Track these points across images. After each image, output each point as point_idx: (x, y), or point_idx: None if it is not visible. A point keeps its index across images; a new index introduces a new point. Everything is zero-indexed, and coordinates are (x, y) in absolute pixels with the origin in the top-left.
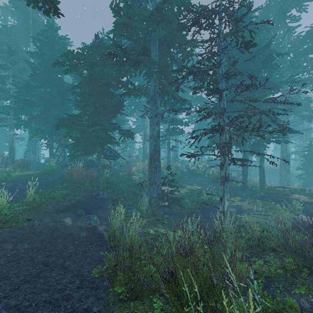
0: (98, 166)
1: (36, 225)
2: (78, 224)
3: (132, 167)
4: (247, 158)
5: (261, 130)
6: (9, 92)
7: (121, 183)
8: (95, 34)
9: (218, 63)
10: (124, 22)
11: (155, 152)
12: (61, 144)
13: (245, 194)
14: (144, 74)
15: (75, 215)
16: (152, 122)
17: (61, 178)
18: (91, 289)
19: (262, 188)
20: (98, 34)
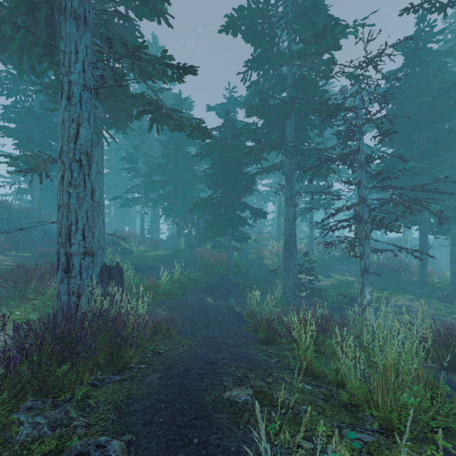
0: (228, 249)
1: (189, 300)
2: (218, 303)
3: (263, 249)
4: (427, 241)
5: (453, 201)
6: (140, 170)
7: (251, 267)
8: (225, 111)
9: (358, 148)
10: (257, 105)
11: (291, 237)
12: (187, 222)
13: (421, 293)
14: (278, 153)
15: (214, 296)
16: (287, 204)
17: (192, 259)
18: (242, 337)
19: (455, 285)
20: (229, 110)
